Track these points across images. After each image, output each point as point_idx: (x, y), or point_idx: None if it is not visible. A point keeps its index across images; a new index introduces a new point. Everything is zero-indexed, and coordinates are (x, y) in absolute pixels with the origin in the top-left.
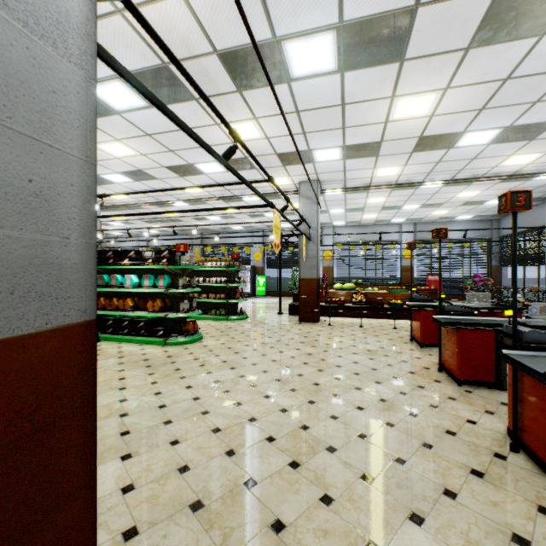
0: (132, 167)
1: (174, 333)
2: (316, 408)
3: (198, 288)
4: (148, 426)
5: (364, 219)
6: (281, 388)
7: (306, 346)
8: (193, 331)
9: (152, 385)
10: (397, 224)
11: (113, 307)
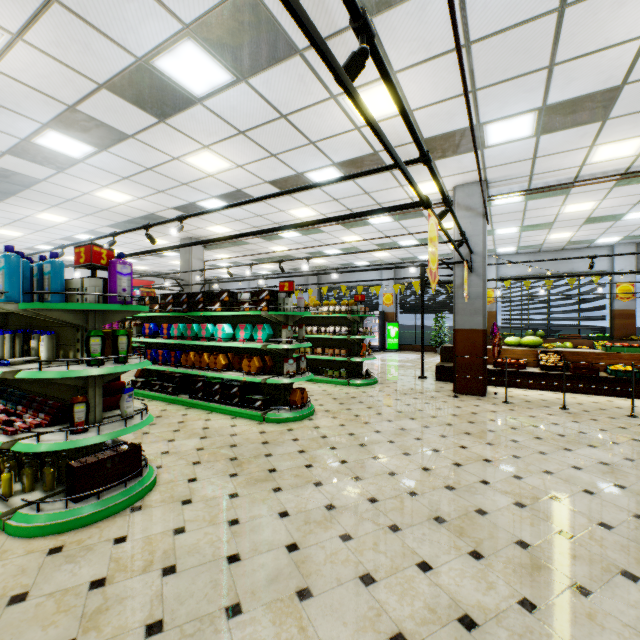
0: (229, 187)
1: (276, 403)
2: (547, 631)
3: (307, 343)
4: (198, 614)
5: (549, 241)
6: (450, 545)
7: (477, 443)
8: (300, 403)
9: (229, 500)
10: (605, 247)
11: (203, 365)
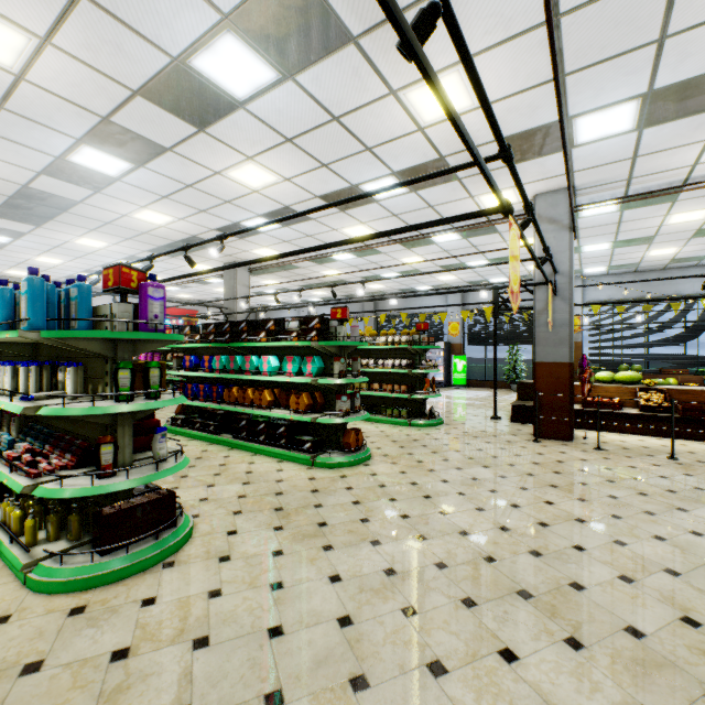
0: (276, 204)
1: (328, 445)
2: None
3: (363, 377)
4: (232, 701)
5: (648, 259)
6: (540, 629)
7: (566, 498)
8: (355, 446)
9: (272, 558)
10: None
11: (246, 402)
